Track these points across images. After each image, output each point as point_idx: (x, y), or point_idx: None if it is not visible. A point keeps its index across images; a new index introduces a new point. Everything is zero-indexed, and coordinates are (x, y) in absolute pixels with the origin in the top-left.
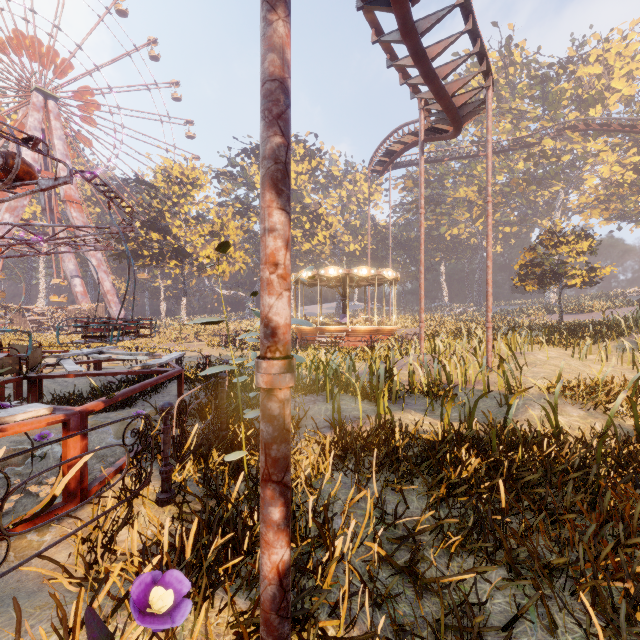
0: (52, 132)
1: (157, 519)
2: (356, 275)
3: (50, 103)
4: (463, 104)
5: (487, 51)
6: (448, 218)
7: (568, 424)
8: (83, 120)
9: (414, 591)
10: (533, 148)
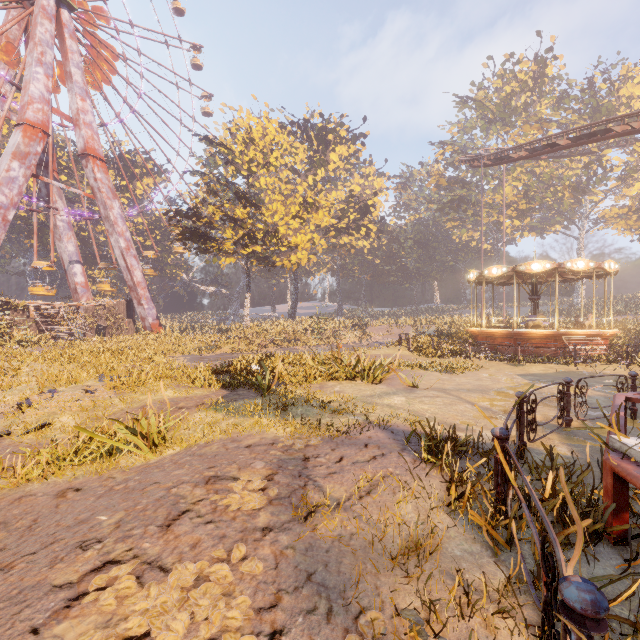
0: (66, 55)
1: None
2: (604, 270)
3: (63, 13)
4: None
5: (521, 60)
6: (473, 220)
7: None
8: (91, 50)
9: None
10: None
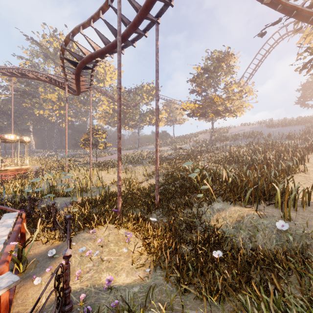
0: None
1: None
2: (6, 138)
3: None
4: (82, 91)
5: (61, 34)
6: (39, 105)
7: None
8: None
9: None
10: None
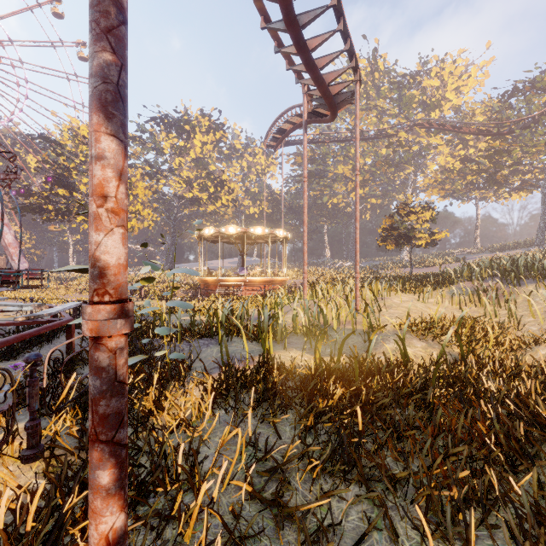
0: None
1: (13, 480)
2: (252, 233)
3: None
4: (338, 93)
5: (359, 58)
6: (329, 190)
7: (414, 354)
8: None
9: (277, 521)
10: (392, 138)
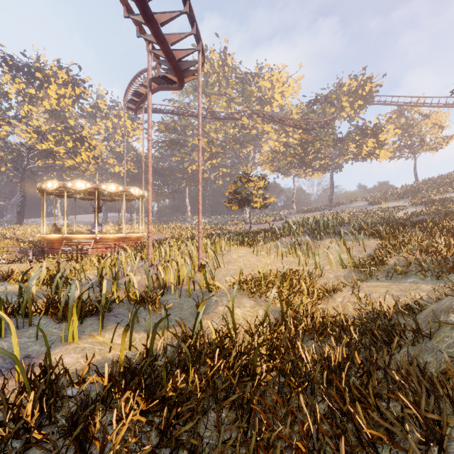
0: None
1: None
2: (105, 190)
3: None
4: (182, 58)
5: (213, 51)
6: (189, 157)
7: (243, 315)
8: None
9: None
10: (238, 122)
